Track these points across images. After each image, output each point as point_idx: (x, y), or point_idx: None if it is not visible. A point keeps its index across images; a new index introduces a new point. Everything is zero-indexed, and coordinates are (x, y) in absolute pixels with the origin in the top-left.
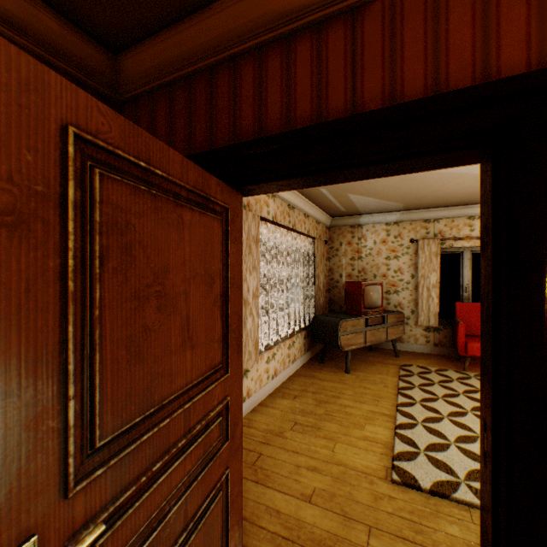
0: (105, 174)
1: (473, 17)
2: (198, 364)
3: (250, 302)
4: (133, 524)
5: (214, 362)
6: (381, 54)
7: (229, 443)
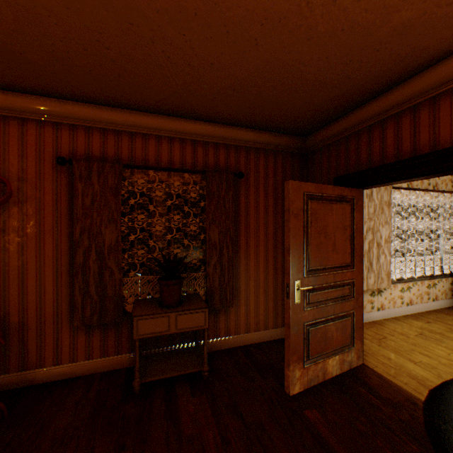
0: (311, 201)
1: None
2: (338, 260)
3: (382, 245)
4: (317, 297)
5: (346, 262)
6: (427, 125)
7: (354, 300)
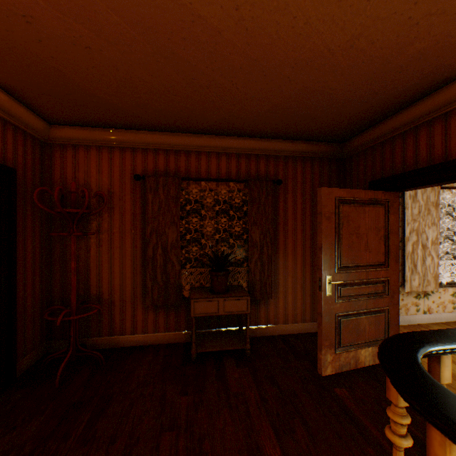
0: (342, 205)
1: None
2: (371, 258)
3: (428, 247)
4: (348, 291)
5: (379, 261)
6: None
7: (388, 297)
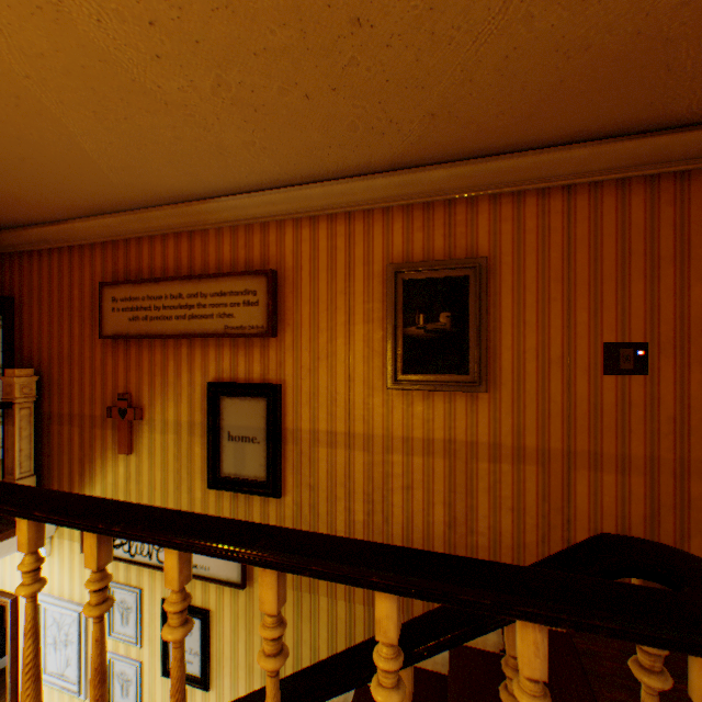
0: None
1: (3, 272)
2: None
3: None
4: None
5: None
6: None
7: None
